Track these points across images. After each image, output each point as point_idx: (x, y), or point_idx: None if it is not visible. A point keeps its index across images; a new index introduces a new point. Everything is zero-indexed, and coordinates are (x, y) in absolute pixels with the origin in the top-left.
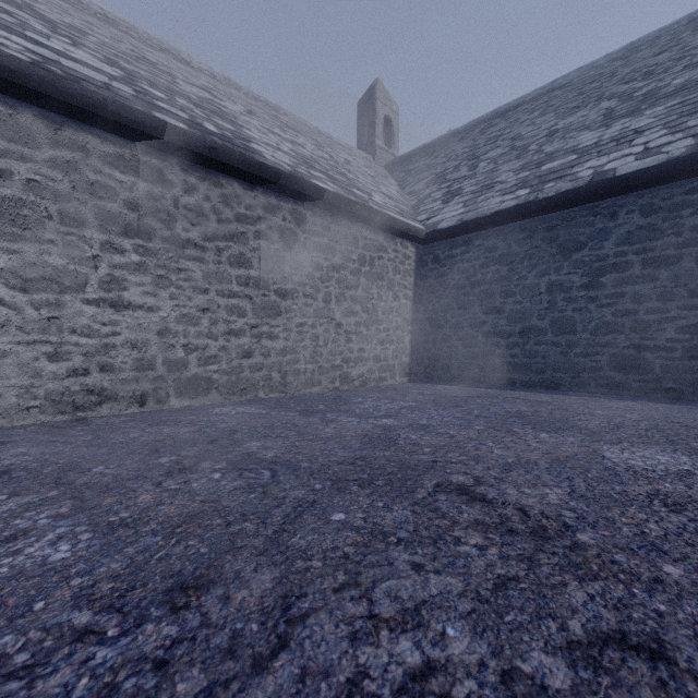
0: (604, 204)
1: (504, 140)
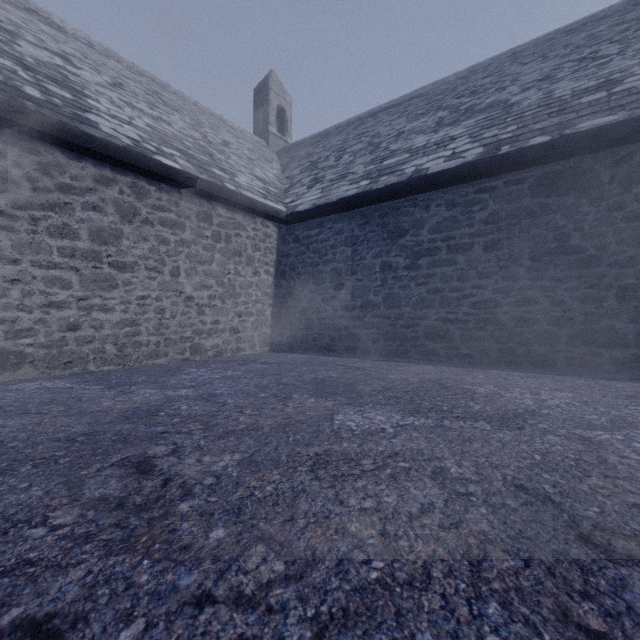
0: (421, 197)
1: (367, 136)
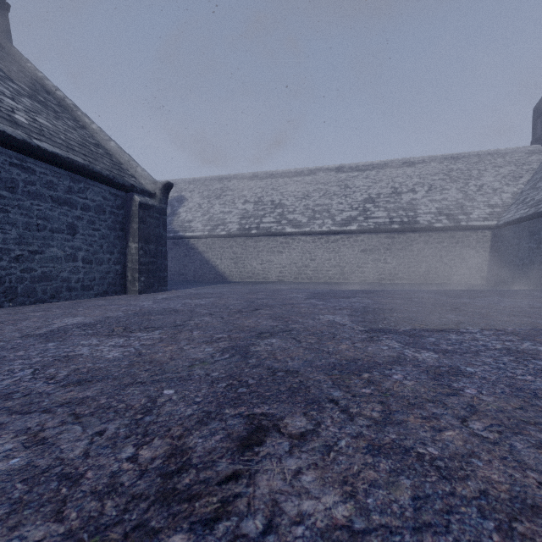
0: (540, 219)
1: None
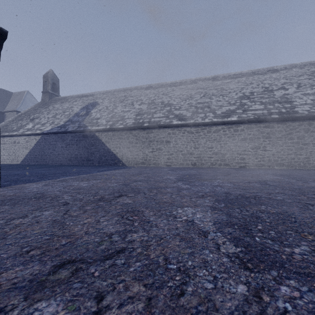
0: None
1: None
